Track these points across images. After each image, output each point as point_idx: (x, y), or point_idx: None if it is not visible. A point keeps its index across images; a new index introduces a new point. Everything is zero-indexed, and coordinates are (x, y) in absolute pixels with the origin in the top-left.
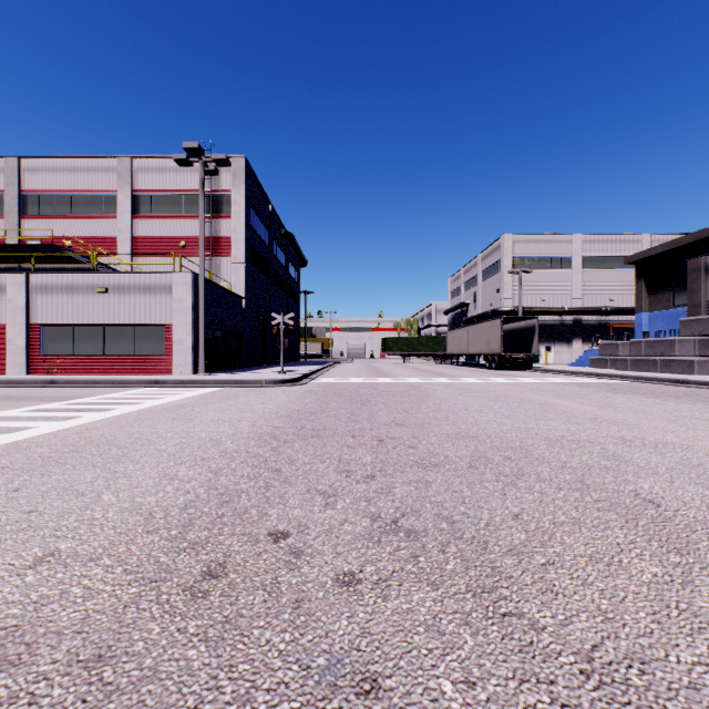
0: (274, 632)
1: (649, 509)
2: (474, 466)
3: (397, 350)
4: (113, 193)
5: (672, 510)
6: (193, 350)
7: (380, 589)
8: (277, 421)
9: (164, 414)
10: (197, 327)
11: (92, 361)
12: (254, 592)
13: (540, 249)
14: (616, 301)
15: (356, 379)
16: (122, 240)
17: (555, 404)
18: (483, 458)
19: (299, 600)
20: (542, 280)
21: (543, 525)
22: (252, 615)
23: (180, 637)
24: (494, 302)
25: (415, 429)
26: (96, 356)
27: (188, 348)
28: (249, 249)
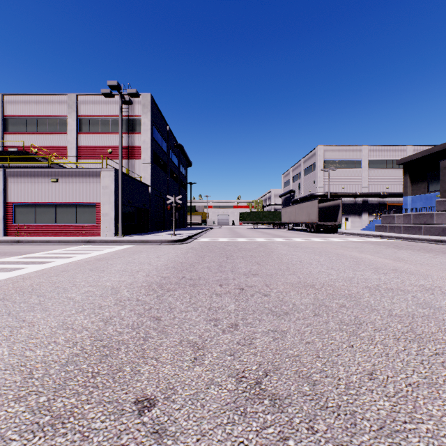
0: None
1: None
2: (318, 314)
3: (249, 220)
4: (64, 117)
5: None
6: (115, 220)
7: None
8: (165, 272)
9: (85, 266)
10: (118, 205)
11: (47, 227)
12: None
13: (341, 155)
14: (390, 189)
15: (223, 239)
16: (70, 148)
17: (362, 258)
18: (323, 305)
19: None
20: (342, 175)
21: (401, 388)
22: None
23: None
24: (312, 190)
25: (267, 278)
26: (50, 224)
27: (112, 219)
28: (154, 154)
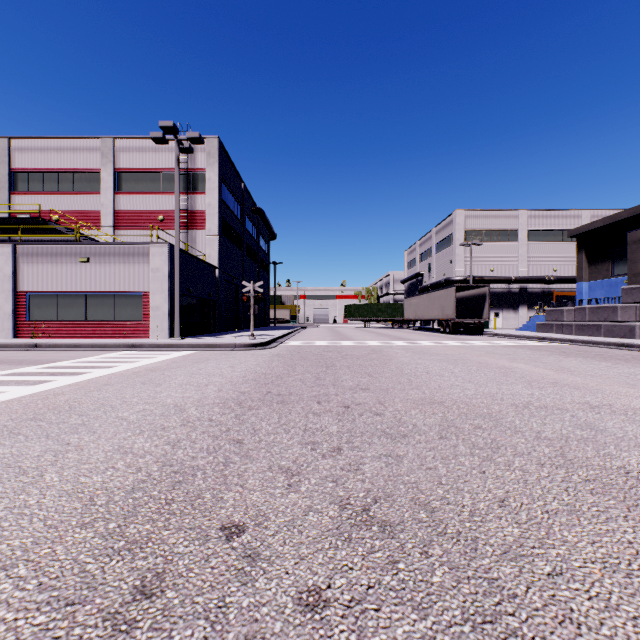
0: None
1: None
2: (445, 437)
3: (358, 316)
4: (97, 171)
5: None
6: (169, 316)
7: (353, 618)
8: (244, 385)
9: (134, 378)
10: (173, 294)
11: (75, 326)
12: (193, 622)
13: (489, 224)
14: (558, 271)
15: (321, 343)
16: (105, 215)
17: (513, 368)
18: (453, 427)
19: (250, 638)
20: (491, 252)
21: (535, 515)
22: None
23: None
24: (447, 272)
25: (380, 394)
26: (79, 321)
27: (165, 314)
28: (223, 223)
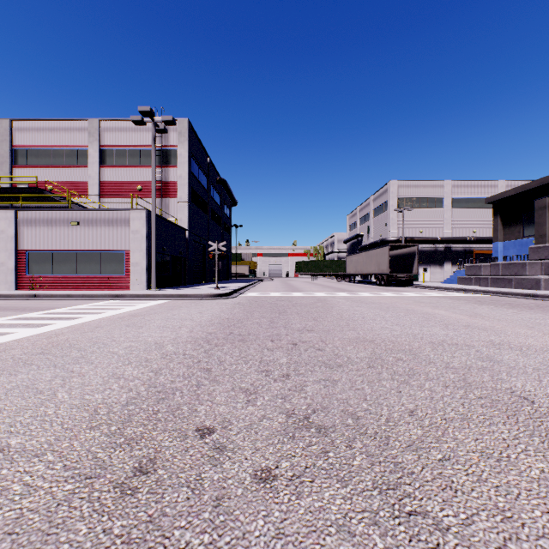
0: (194, 532)
1: (525, 405)
2: (373, 367)
3: (307, 271)
4: (85, 148)
5: (546, 406)
6: (146, 271)
7: (294, 486)
8: (211, 328)
9: (120, 322)
10: (150, 252)
11: (67, 279)
12: (178, 489)
13: (418, 192)
14: (478, 233)
15: (275, 293)
16: (92, 185)
17: (434, 314)
18: (379, 359)
19: (219, 498)
20: (420, 216)
21: (436, 421)
22: (174, 514)
23: (104, 539)
24: (383, 234)
25: (323, 334)
26: (71, 275)
27: (143, 269)
28: (192, 192)
